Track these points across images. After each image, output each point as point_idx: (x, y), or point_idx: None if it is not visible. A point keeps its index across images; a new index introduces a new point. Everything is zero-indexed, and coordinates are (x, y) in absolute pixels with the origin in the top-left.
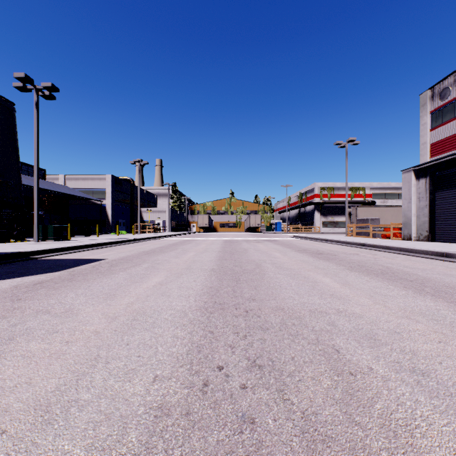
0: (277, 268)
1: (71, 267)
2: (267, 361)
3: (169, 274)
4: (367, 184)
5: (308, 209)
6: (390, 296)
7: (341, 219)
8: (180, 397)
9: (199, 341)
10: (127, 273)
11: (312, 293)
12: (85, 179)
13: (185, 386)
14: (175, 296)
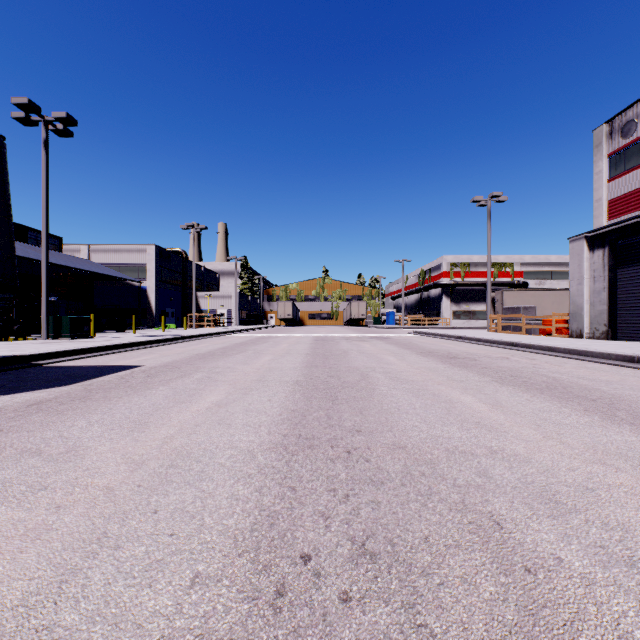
0: (392, 381)
1: (89, 378)
2: (384, 545)
3: (233, 390)
4: (516, 258)
5: (434, 293)
6: (568, 426)
7: (480, 307)
8: (235, 620)
9: (273, 506)
10: (169, 388)
11: (447, 420)
12: (117, 252)
13: (245, 596)
14: (239, 425)
